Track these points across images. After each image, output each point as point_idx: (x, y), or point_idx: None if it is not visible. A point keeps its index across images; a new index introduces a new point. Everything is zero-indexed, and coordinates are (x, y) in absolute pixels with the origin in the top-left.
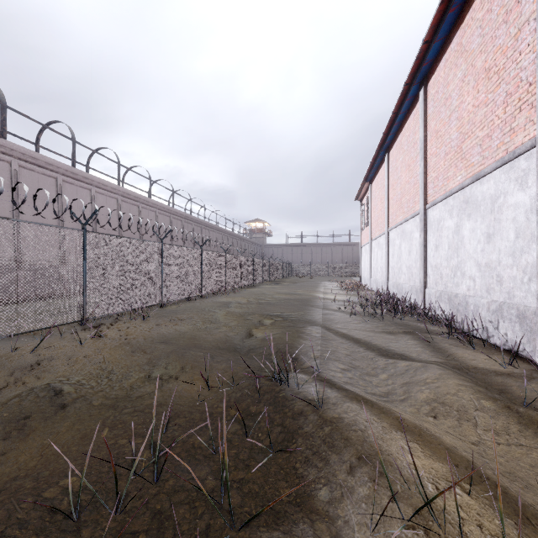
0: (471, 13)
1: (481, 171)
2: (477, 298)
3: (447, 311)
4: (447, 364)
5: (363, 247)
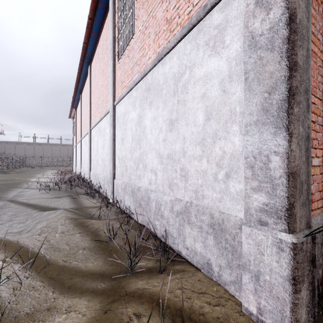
0: (100, 40)
1: (101, 116)
2: (101, 174)
3: (95, 182)
4: (74, 208)
5: (74, 148)
